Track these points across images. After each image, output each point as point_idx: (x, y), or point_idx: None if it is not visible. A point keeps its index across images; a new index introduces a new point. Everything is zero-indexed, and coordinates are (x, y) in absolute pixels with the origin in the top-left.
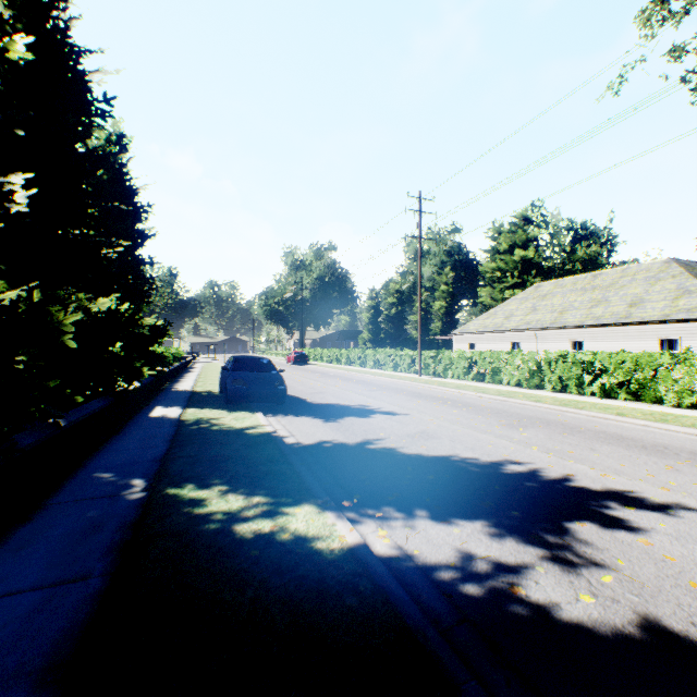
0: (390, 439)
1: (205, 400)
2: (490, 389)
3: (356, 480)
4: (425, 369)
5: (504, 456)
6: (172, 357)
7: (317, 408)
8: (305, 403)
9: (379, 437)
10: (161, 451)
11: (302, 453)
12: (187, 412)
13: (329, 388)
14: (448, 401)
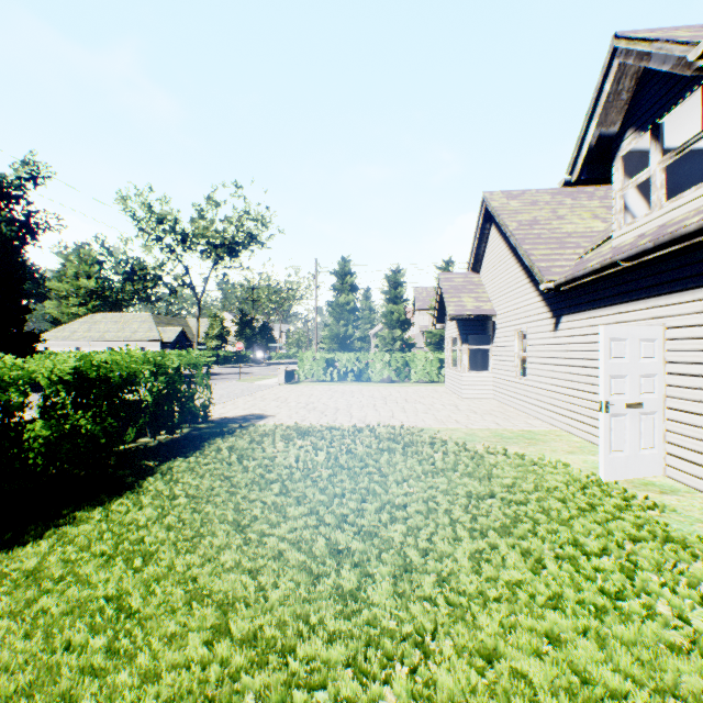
0: None
1: None
2: None
3: None
4: None
5: None
6: None
7: None
8: None
9: None
10: None
11: None
12: None
13: None
14: None
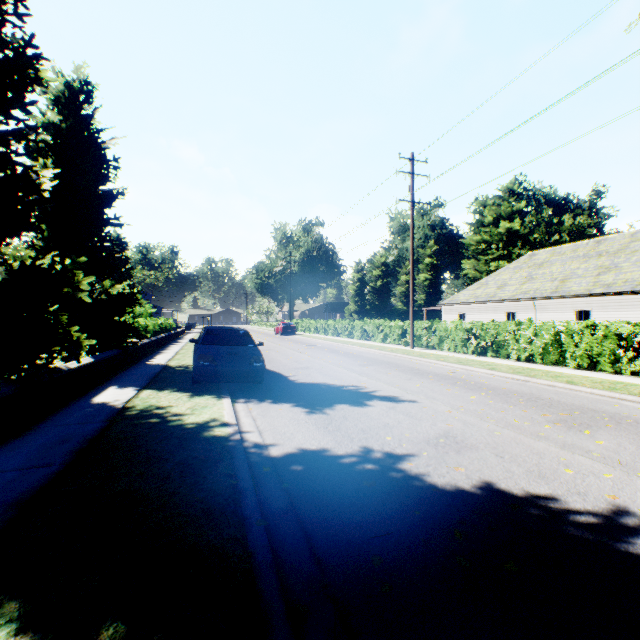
0: (403, 449)
1: (171, 377)
2: (499, 365)
3: (363, 575)
4: (417, 341)
5: (612, 500)
6: (158, 328)
7: (300, 390)
8: (287, 382)
9: (385, 444)
10: (47, 477)
11: (269, 481)
12: (140, 395)
13: (315, 362)
14: (456, 380)
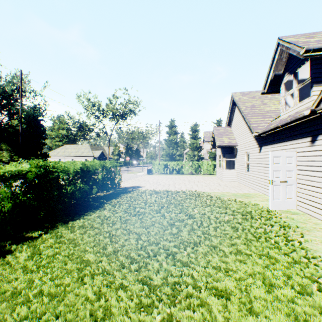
0: None
1: None
2: None
3: None
4: None
5: None
6: None
7: None
8: None
9: None
10: None
11: None
12: None
13: None
14: None
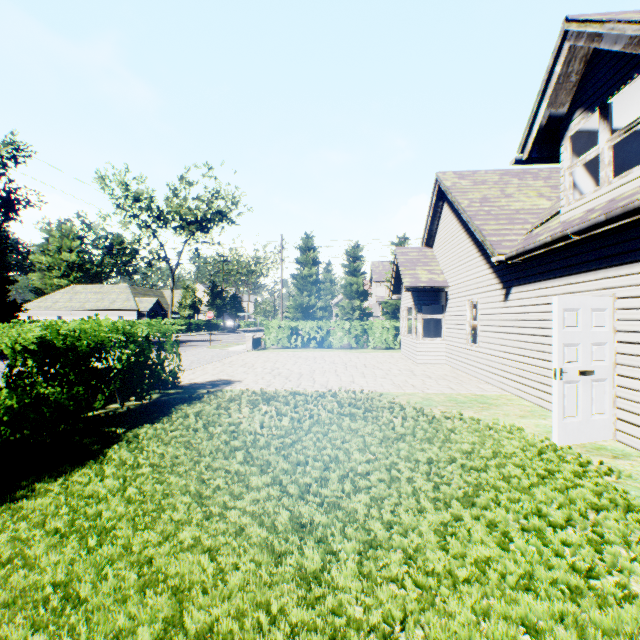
0: None
1: None
2: None
3: None
4: None
5: None
6: None
7: None
8: None
9: None
10: None
11: None
12: None
13: None
14: None
